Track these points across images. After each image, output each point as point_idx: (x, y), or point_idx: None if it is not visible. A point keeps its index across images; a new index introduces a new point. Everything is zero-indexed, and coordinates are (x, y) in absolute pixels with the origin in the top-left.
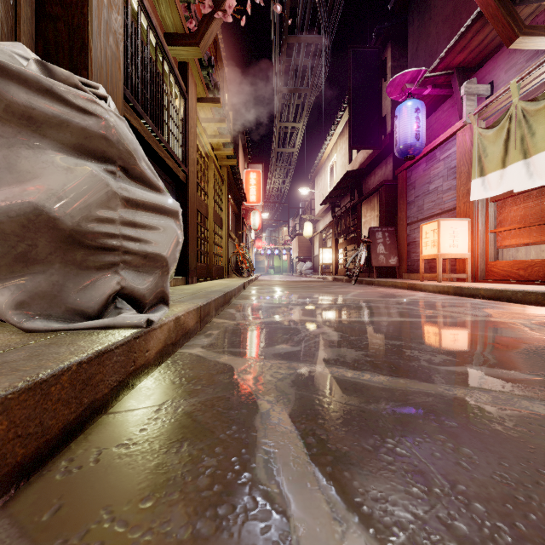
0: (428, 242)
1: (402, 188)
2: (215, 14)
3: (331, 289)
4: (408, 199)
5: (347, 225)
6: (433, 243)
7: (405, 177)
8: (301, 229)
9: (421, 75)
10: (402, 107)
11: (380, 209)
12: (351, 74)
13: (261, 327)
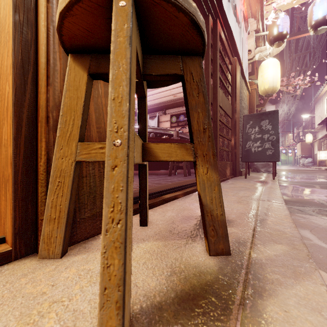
0: None
1: None
2: (269, 98)
3: (316, 173)
4: None
5: None
6: None
7: None
8: (303, 136)
9: None
10: None
11: None
12: None
13: (288, 177)
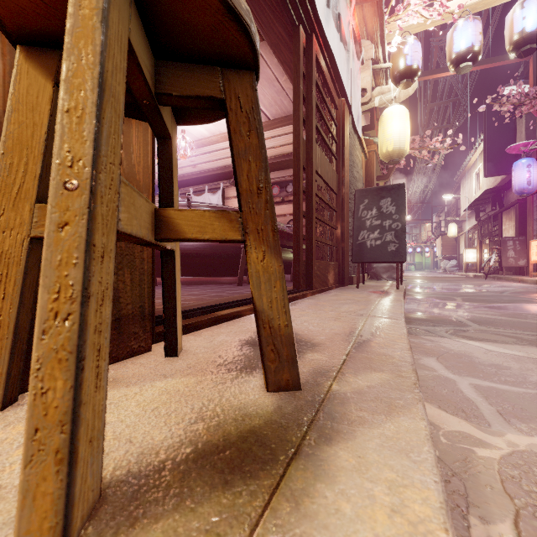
0: (533, 252)
1: (529, 208)
2: (395, 166)
3: (461, 281)
4: (534, 217)
5: (489, 230)
6: (536, 254)
7: (532, 200)
8: (445, 226)
9: (532, 143)
10: (516, 164)
11: (515, 221)
12: (486, 121)
13: (421, 287)
